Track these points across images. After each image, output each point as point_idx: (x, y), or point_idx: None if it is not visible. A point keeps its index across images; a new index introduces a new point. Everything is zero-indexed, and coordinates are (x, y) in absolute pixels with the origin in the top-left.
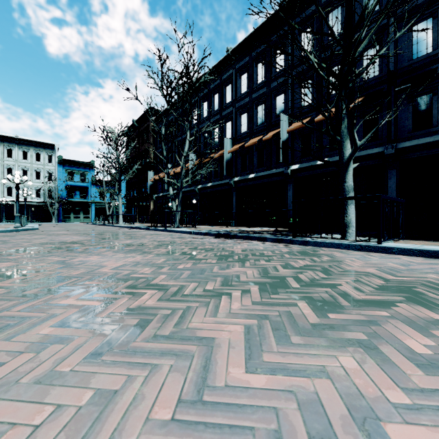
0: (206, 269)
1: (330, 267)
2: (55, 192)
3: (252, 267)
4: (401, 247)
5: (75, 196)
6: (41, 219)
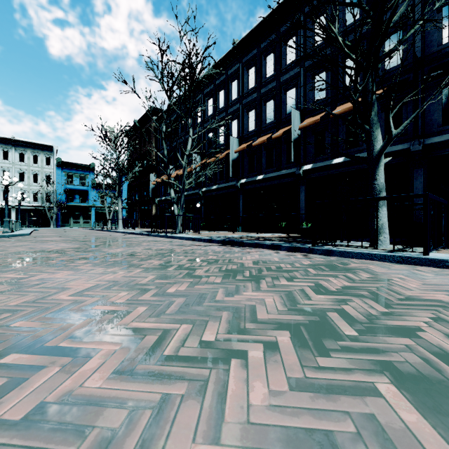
0: (206, 295)
1: (381, 291)
2: (53, 196)
3: (270, 290)
4: None
5: (75, 200)
6: (39, 224)
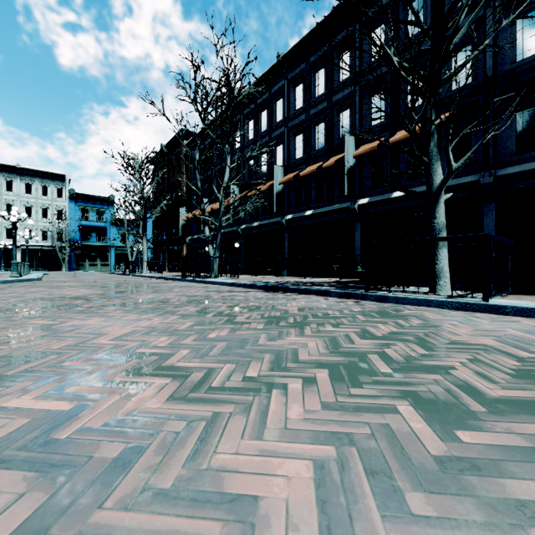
0: (248, 340)
1: (428, 336)
2: (65, 234)
3: (314, 335)
4: (518, 305)
5: (91, 239)
6: (48, 267)
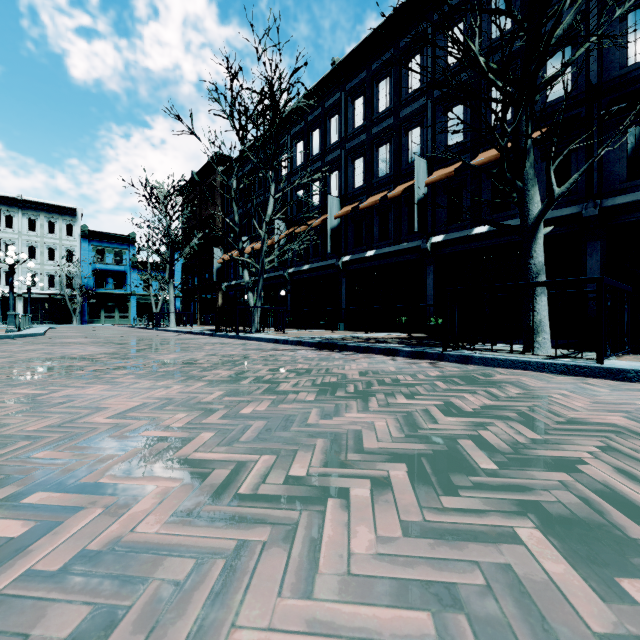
0: (294, 417)
1: (534, 412)
2: (77, 279)
3: (382, 410)
4: None
5: (107, 285)
6: (56, 319)
